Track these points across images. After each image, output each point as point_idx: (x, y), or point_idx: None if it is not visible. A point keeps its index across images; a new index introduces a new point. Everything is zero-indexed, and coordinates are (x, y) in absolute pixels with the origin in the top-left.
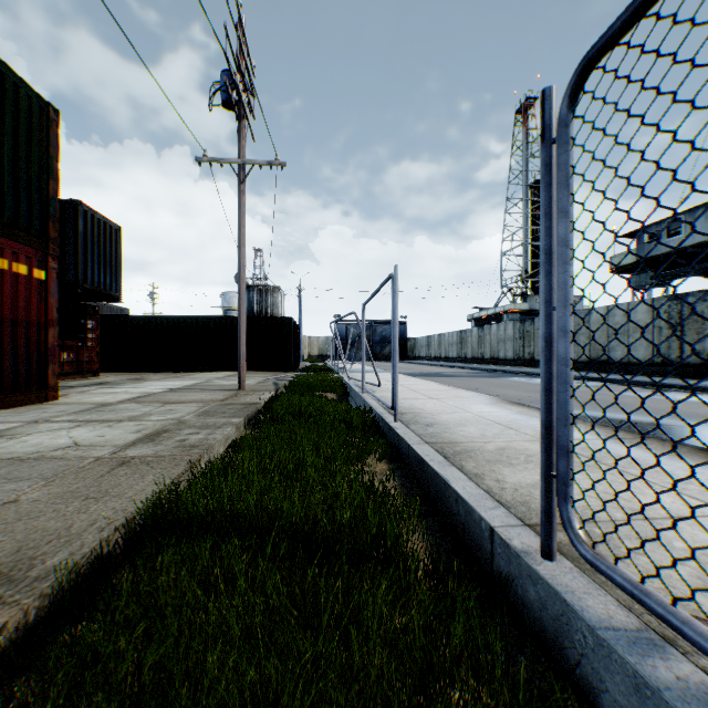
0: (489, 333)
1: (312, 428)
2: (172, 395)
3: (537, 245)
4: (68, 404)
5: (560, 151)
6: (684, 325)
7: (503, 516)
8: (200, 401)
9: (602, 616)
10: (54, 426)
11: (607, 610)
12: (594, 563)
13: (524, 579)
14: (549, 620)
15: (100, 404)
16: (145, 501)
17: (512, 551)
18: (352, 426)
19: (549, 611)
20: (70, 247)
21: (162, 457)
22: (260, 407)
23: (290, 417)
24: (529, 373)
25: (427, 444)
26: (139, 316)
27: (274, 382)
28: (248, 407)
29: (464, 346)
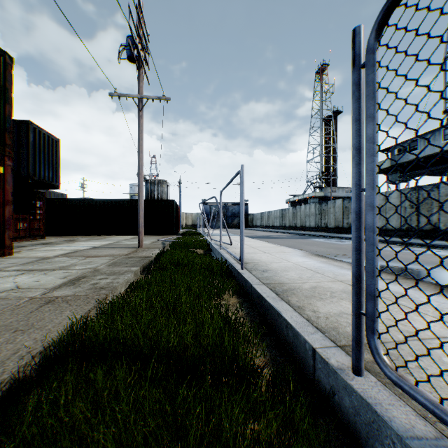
0: (300, 211)
1: (186, 274)
2: (92, 251)
3: (328, 156)
4: (18, 258)
5: (368, 71)
6: (420, 206)
7: (321, 339)
8: (111, 255)
9: (406, 426)
10: (5, 274)
11: (409, 419)
12: (398, 383)
13: (341, 390)
14: (361, 424)
15: (41, 258)
16: (60, 332)
17: (330, 368)
18: (213, 272)
19: (361, 417)
20: (23, 152)
21: (78, 296)
22: (152, 259)
23: (171, 266)
24: (325, 236)
25: (264, 284)
26: (73, 199)
27: (162, 242)
28: (143, 259)
29: (284, 219)
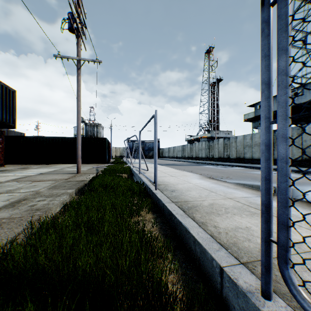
0: (195, 146)
1: (112, 194)
2: (39, 176)
3: (214, 109)
4: None
5: (281, 5)
6: (274, 143)
7: (226, 256)
8: (54, 179)
9: None
10: None
11: None
12: None
13: None
14: None
15: None
16: None
17: (240, 290)
18: (134, 192)
19: None
20: None
21: (13, 219)
22: (86, 182)
23: (100, 188)
24: (212, 163)
25: (173, 202)
26: (28, 136)
27: (97, 169)
28: (79, 183)
29: (184, 152)
